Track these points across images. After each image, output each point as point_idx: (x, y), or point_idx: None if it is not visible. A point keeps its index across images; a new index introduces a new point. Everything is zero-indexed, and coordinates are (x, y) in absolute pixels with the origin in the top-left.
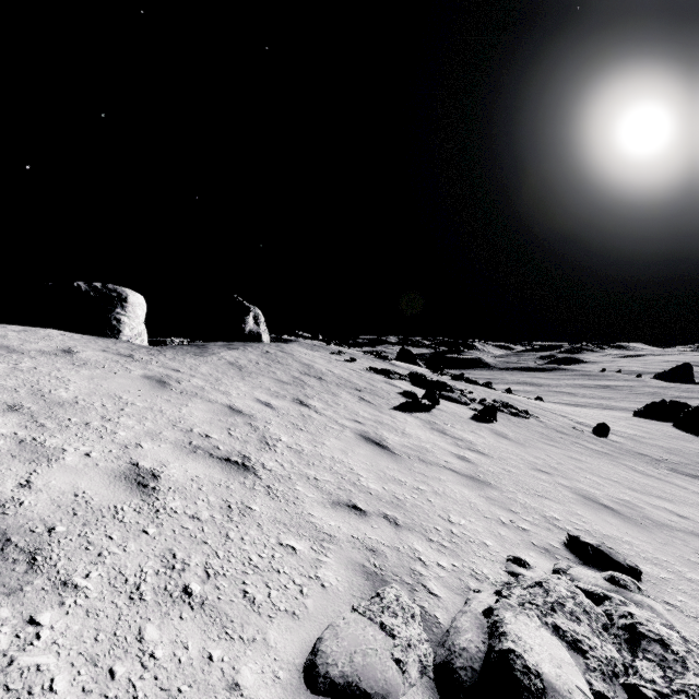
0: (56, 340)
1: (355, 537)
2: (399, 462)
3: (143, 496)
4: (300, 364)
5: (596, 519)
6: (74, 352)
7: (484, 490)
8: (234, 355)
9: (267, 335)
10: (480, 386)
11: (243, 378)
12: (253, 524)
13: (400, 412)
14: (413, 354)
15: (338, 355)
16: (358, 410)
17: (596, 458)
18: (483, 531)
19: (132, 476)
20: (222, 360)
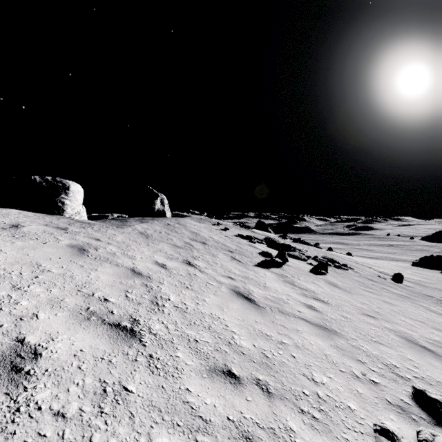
0: (11, 217)
1: (231, 420)
2: (264, 315)
3: (10, 387)
4: (191, 232)
5: (424, 363)
6: (21, 226)
7: (333, 340)
8: (144, 227)
9: (169, 212)
10: (311, 246)
11: (147, 244)
12: (125, 416)
13: (260, 268)
14: (266, 224)
15: (216, 226)
16: (231, 267)
17: (401, 301)
18: (343, 390)
19: (10, 358)
20: (135, 231)
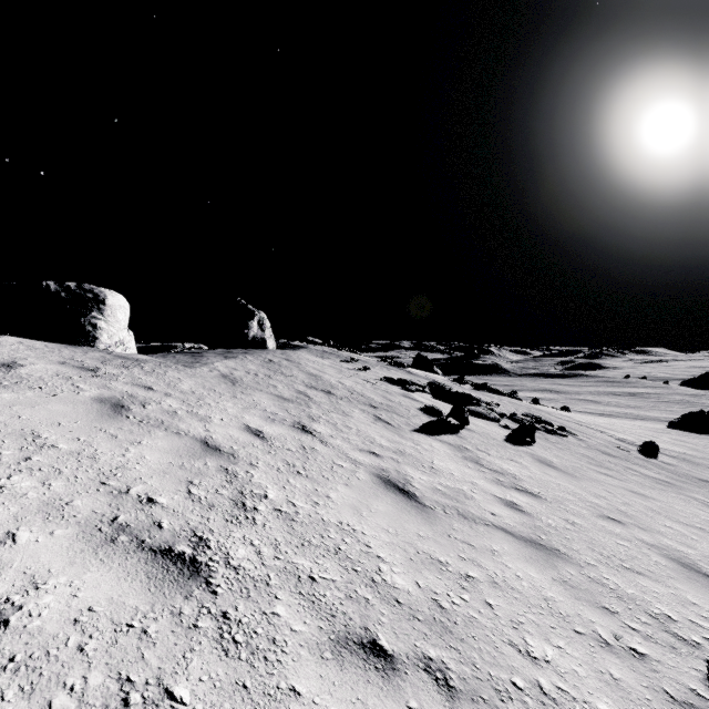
0: (4, 350)
1: None
2: (432, 522)
3: None
4: (307, 375)
5: None
6: (17, 365)
7: (556, 568)
8: (230, 365)
9: (272, 342)
10: (504, 396)
11: (234, 395)
12: None
13: (423, 435)
14: (430, 361)
15: (349, 363)
16: (374, 434)
17: (660, 490)
18: (586, 673)
19: None
20: (213, 372)
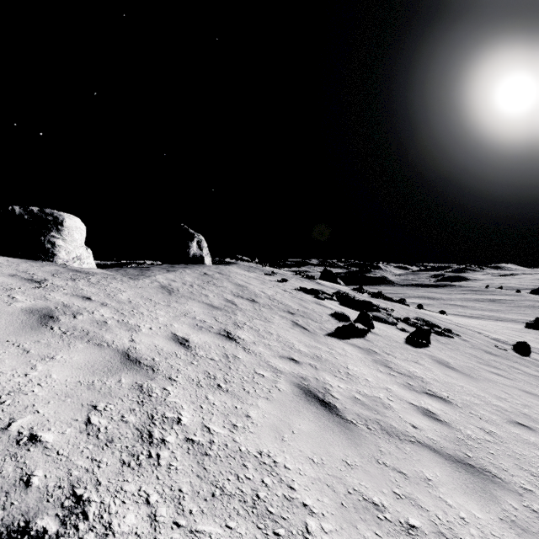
0: None
1: None
2: (358, 443)
3: None
4: (235, 285)
5: None
6: None
7: (497, 500)
8: (169, 277)
9: (209, 258)
10: (395, 302)
11: (168, 304)
12: None
13: (335, 339)
14: (334, 274)
15: (271, 276)
16: (292, 340)
17: None
18: None
19: None
20: (154, 284)
